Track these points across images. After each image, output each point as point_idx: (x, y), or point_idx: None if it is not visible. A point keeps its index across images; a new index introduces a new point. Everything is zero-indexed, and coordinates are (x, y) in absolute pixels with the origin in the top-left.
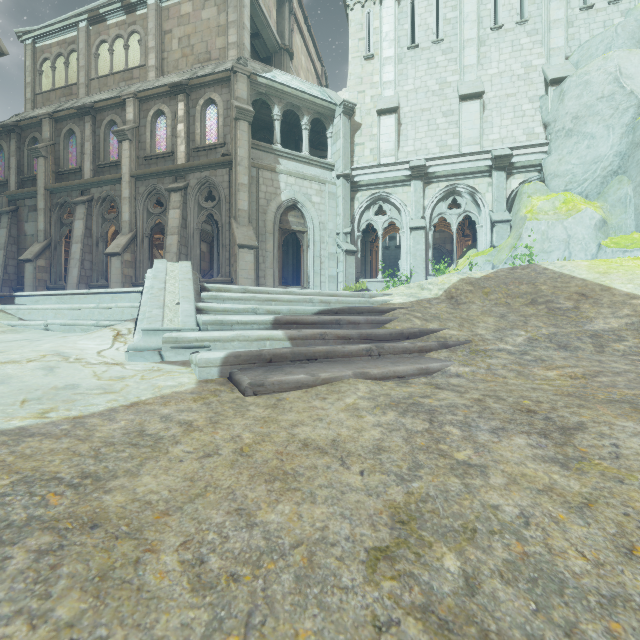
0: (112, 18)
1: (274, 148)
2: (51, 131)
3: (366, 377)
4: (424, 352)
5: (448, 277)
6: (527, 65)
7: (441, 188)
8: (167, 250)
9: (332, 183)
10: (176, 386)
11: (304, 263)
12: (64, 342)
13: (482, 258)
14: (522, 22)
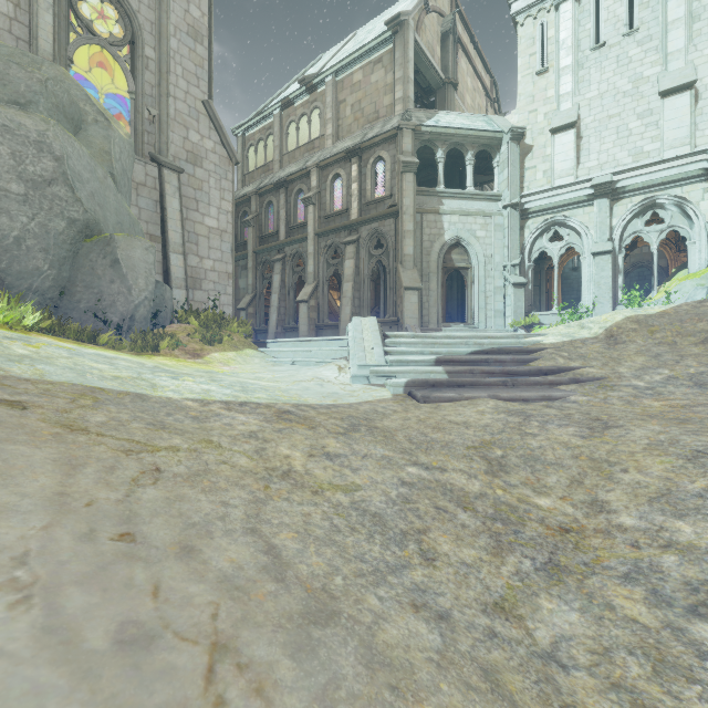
0: (298, 100)
1: (437, 191)
2: (256, 205)
3: (497, 398)
4: (554, 385)
5: (612, 315)
6: None
7: (635, 203)
8: (343, 295)
9: (498, 214)
10: (382, 396)
11: (468, 299)
12: (315, 372)
13: (692, 282)
14: None
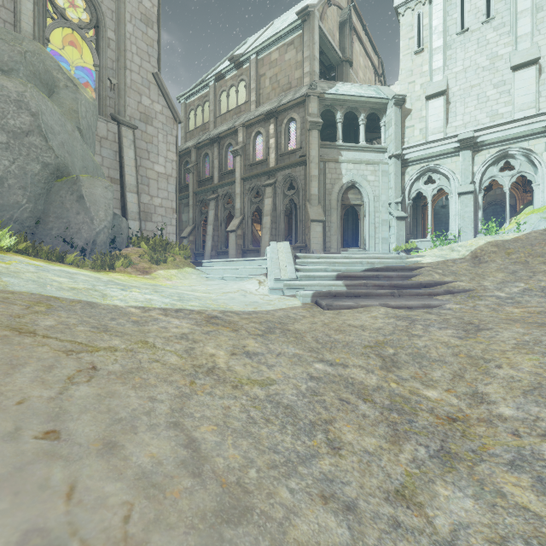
0: (228, 75)
1: (337, 144)
2: (196, 156)
3: (387, 306)
4: (432, 295)
5: (476, 241)
6: None
7: (491, 154)
8: (263, 226)
9: (385, 163)
10: (294, 304)
11: (361, 229)
12: (240, 285)
13: (537, 215)
14: None
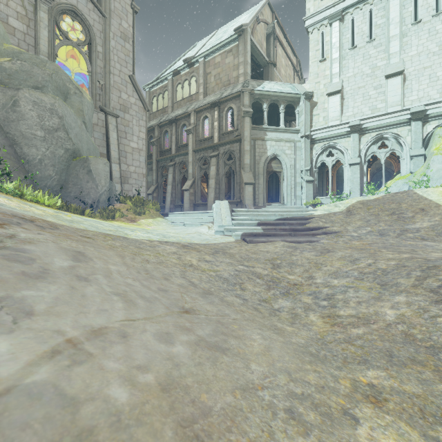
0: (183, 71)
1: (263, 127)
2: (158, 132)
3: (285, 241)
4: (315, 235)
5: (351, 200)
6: (441, 44)
7: (372, 136)
8: (210, 187)
9: (298, 141)
10: (230, 240)
11: (281, 189)
12: (196, 229)
13: (401, 181)
14: (437, 14)
